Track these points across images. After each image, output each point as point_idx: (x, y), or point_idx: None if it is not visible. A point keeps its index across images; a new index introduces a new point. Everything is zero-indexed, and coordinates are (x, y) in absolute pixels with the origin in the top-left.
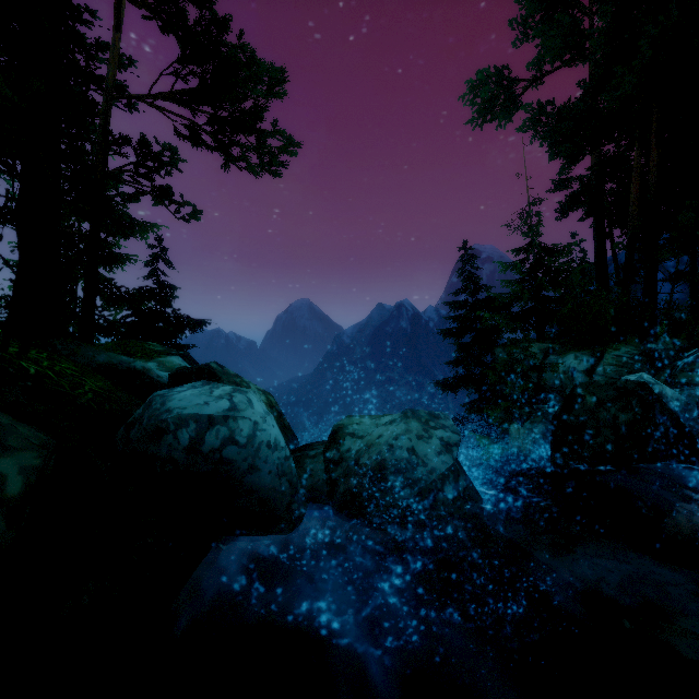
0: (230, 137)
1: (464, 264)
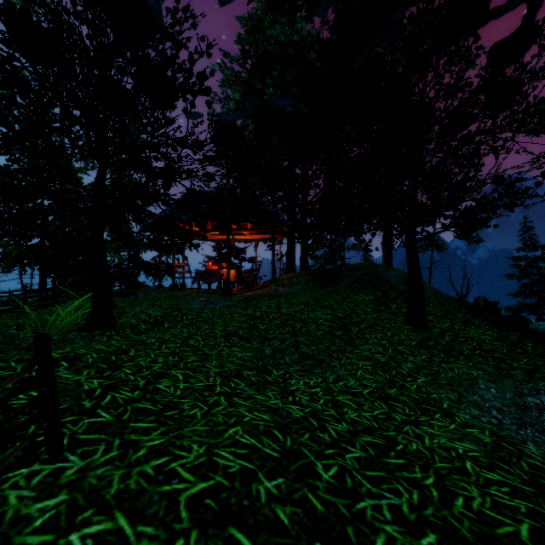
0: (467, 234)
1: (524, 232)
